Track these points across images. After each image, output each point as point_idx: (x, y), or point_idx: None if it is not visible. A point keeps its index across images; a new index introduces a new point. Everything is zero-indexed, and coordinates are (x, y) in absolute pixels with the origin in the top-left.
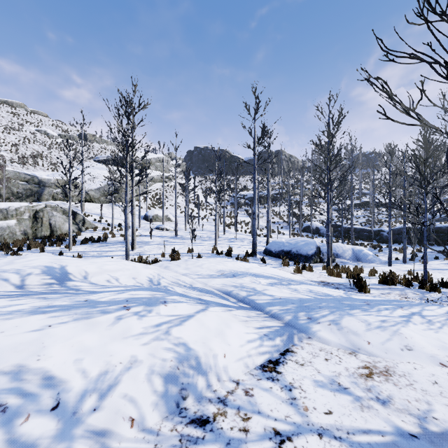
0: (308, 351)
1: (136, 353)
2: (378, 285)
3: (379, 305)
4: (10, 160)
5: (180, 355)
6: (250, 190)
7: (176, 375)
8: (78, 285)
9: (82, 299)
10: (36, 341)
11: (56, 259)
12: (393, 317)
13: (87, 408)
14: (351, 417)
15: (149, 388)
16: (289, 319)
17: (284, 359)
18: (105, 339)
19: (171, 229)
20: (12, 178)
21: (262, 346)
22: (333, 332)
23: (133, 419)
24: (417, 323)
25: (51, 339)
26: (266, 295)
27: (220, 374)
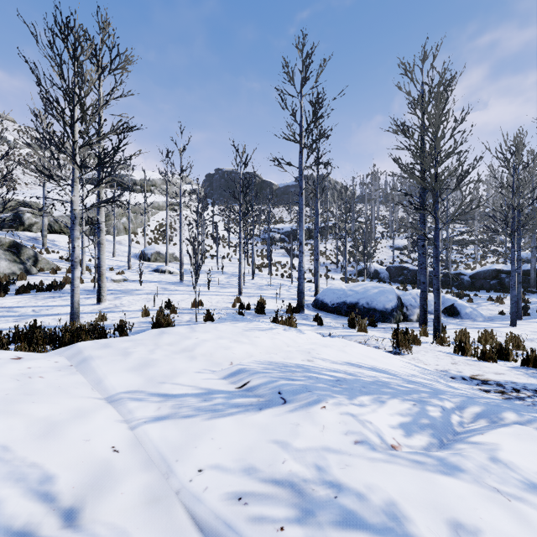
0: None
1: None
2: None
3: None
4: None
5: None
6: (286, 222)
7: None
8: None
9: None
10: None
11: None
12: None
13: None
14: None
15: None
16: None
17: None
18: None
19: (176, 271)
20: None
21: None
22: None
23: None
24: None
25: None
26: None
27: None
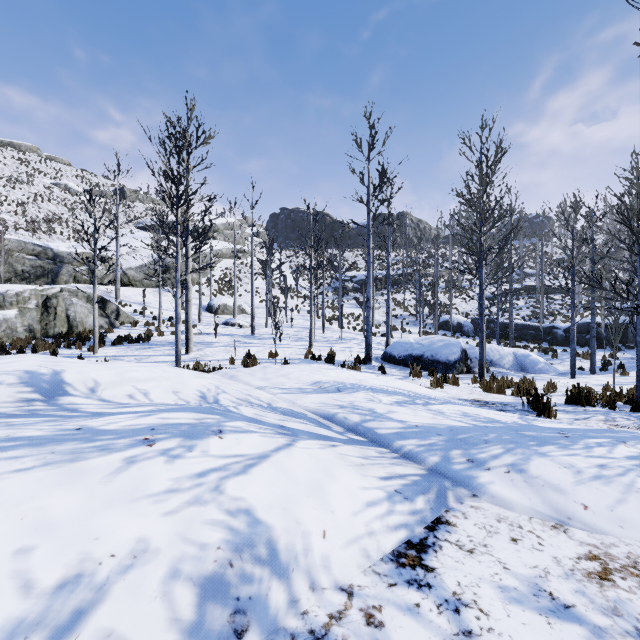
0: (476, 521)
1: (148, 532)
2: (566, 407)
3: (584, 438)
4: (15, 226)
5: (237, 535)
6: (361, 269)
7: (225, 580)
8: (77, 403)
9: (72, 427)
10: None
11: (51, 361)
12: (615, 459)
13: None
14: None
15: (165, 612)
16: (435, 462)
17: (435, 539)
18: (92, 503)
19: (245, 324)
20: (14, 251)
21: (392, 514)
22: (517, 485)
23: None
24: None
25: None
26: (393, 420)
27: (316, 575)
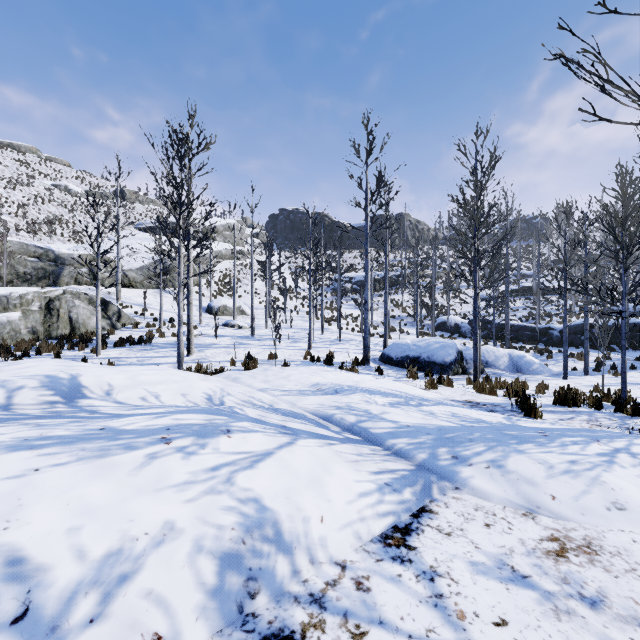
0: (456, 510)
1: (174, 515)
2: (553, 407)
3: (561, 437)
4: (16, 227)
5: (248, 519)
6: (359, 270)
7: (239, 554)
8: (95, 405)
9: (96, 427)
10: (8, 495)
11: (66, 366)
12: (586, 456)
13: (79, 618)
14: (540, 632)
15: (192, 578)
16: (423, 459)
17: (419, 524)
18: (124, 492)
19: (245, 326)
20: (16, 253)
21: (382, 503)
22: (494, 479)
23: (160, 637)
24: (626, 465)
25: (34, 491)
26: (386, 420)
27: (315, 552)
